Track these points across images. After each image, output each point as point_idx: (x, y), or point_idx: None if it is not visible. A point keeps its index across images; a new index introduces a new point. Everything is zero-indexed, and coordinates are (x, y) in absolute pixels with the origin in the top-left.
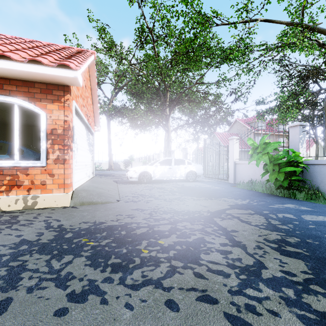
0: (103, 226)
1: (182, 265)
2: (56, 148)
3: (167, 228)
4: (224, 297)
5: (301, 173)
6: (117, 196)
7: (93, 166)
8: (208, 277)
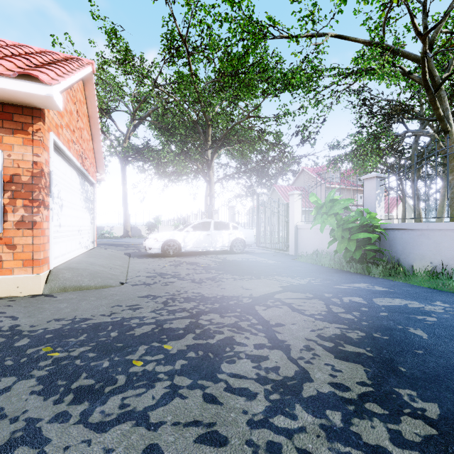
0: (85, 325)
1: (189, 383)
2: (20, 204)
3: (183, 325)
4: (239, 433)
5: (379, 241)
6: (123, 277)
7: (94, 232)
8: (223, 401)
